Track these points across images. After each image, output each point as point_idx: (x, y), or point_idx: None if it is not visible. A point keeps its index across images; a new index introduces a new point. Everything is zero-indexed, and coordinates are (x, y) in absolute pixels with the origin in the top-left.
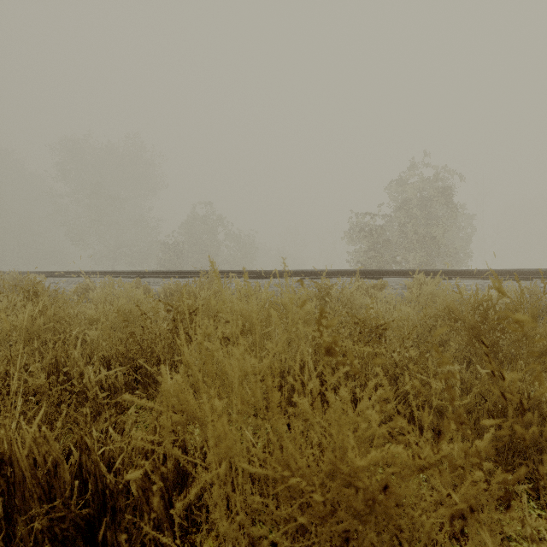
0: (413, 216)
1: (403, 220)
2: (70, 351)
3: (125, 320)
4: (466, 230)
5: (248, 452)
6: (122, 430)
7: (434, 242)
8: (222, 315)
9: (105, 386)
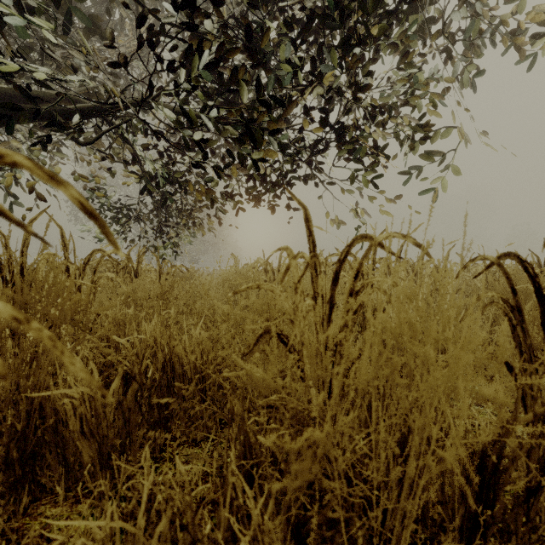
0: None
1: None
2: None
3: None
4: None
5: None
6: None
7: None
8: None
9: None
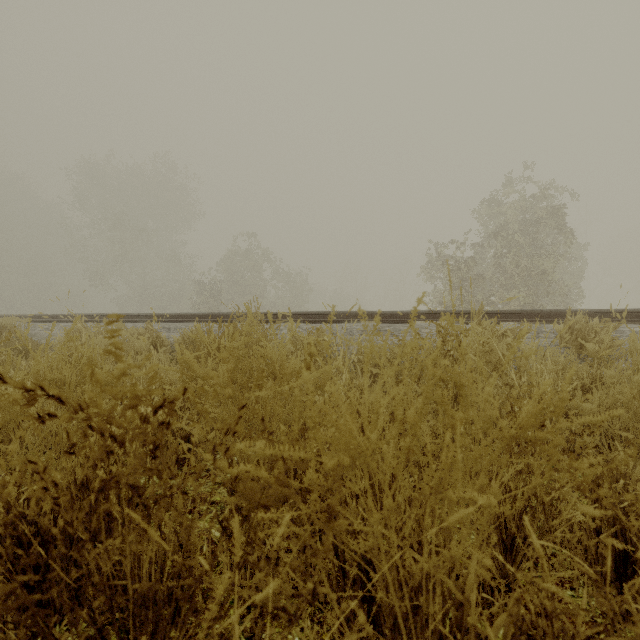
0: (513, 244)
1: (500, 250)
2: None
3: None
4: (576, 263)
5: None
6: None
7: (542, 277)
8: (251, 449)
9: None
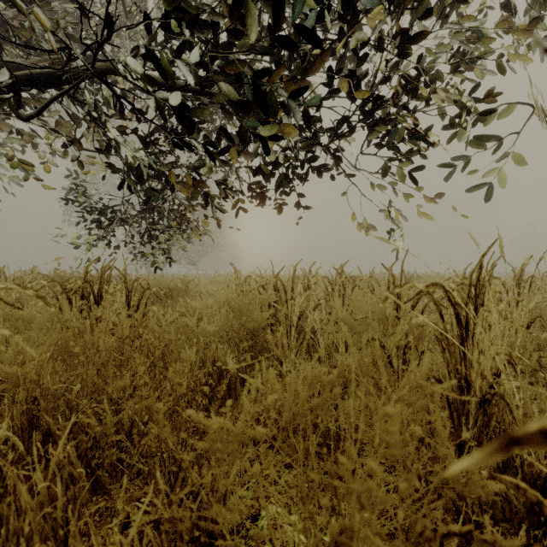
0: None
1: None
2: None
3: None
4: None
5: None
6: None
7: None
8: None
9: None
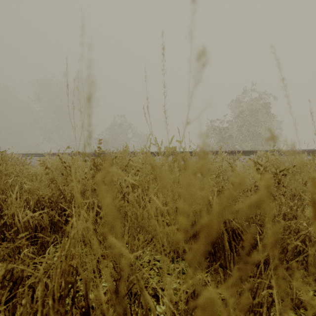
0: (246, 121)
1: (240, 124)
2: (3, 196)
3: (46, 168)
4: (277, 130)
5: (167, 315)
6: (21, 278)
7: (259, 136)
8: (132, 164)
9: (32, 226)
